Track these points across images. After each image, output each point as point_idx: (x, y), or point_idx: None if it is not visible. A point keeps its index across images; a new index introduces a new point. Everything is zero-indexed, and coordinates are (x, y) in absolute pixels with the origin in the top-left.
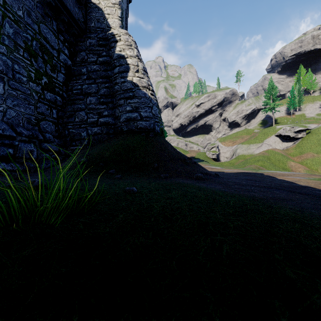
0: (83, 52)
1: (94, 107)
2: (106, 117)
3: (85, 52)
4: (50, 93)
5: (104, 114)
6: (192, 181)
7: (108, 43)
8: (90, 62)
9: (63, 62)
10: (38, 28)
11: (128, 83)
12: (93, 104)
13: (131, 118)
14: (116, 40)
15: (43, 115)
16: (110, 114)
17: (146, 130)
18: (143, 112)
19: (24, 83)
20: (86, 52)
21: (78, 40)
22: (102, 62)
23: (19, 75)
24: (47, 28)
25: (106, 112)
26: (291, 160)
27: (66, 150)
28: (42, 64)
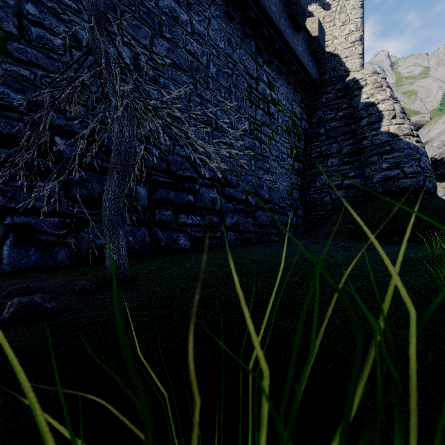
0: (319, 111)
1: (337, 169)
2: (352, 178)
3: (321, 110)
4: (296, 163)
5: (350, 175)
6: None
7: (348, 93)
8: (327, 120)
9: (303, 128)
10: (291, 107)
11: (383, 134)
12: (335, 165)
13: (390, 177)
14: (360, 87)
15: (293, 185)
16: (357, 174)
17: (413, 190)
18: (406, 168)
19: (285, 160)
20: (322, 110)
21: (313, 99)
22: (342, 117)
23: (283, 155)
24: (295, 103)
25: (351, 172)
26: None
27: (308, 215)
28: (293, 138)
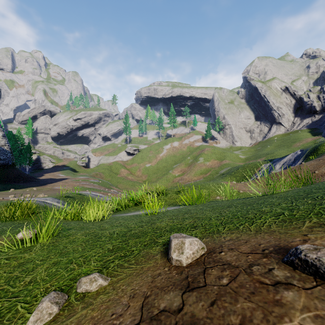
0: None
1: None
2: None
3: None
4: None
5: None
6: (16, 183)
7: None
8: None
9: None
10: None
11: None
12: None
13: None
14: None
15: None
16: None
17: (4, 164)
18: (2, 157)
19: None
20: None
21: None
22: None
23: None
24: None
25: None
26: (123, 168)
27: None
28: None
